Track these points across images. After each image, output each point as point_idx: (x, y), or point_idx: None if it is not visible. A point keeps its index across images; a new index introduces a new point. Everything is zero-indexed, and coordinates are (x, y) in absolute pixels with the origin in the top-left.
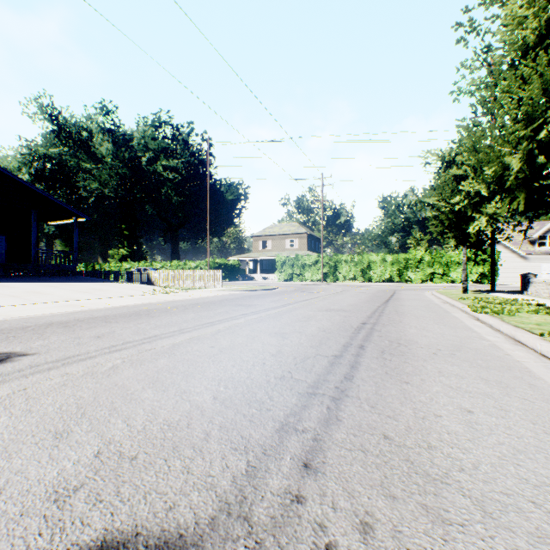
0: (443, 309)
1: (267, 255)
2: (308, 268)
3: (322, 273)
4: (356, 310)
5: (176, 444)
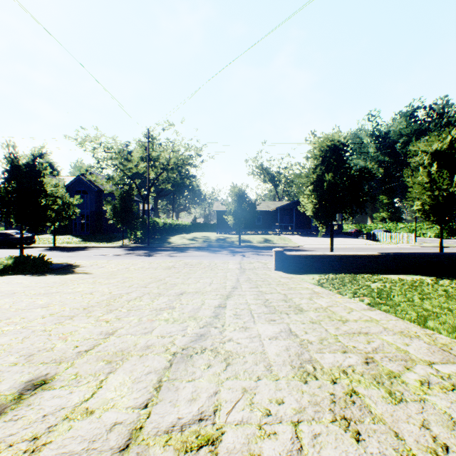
0: None
1: None
2: None
3: None
4: None
5: None
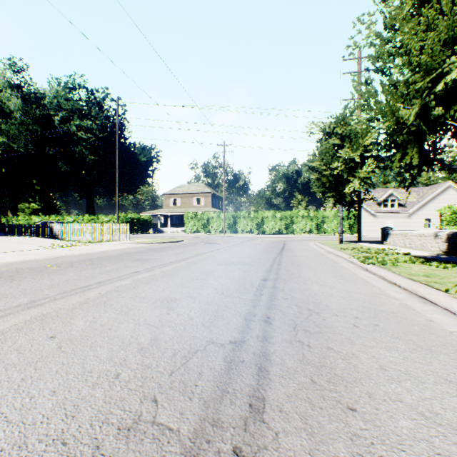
0: (332, 260)
1: (177, 211)
2: (212, 222)
3: (224, 227)
4: (255, 263)
5: None
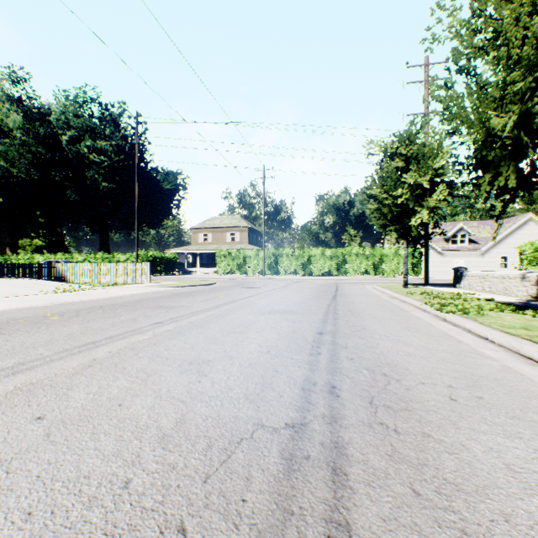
0: (398, 307)
1: (207, 248)
2: (249, 262)
3: (264, 267)
4: (305, 311)
5: None
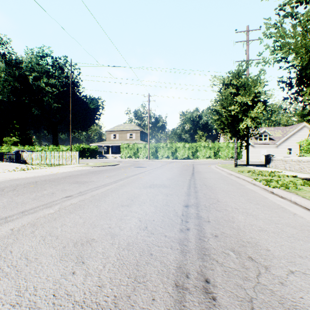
0: (236, 181)
1: (116, 143)
2: (140, 151)
3: (149, 154)
4: (174, 185)
5: None
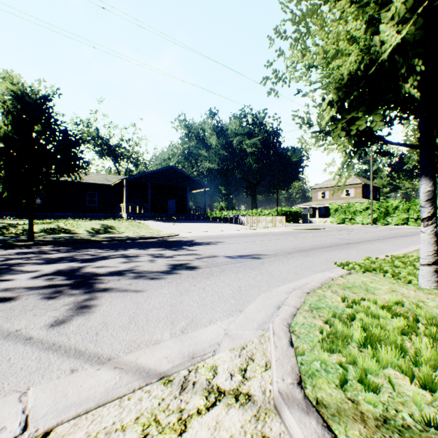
0: None
1: (324, 203)
2: (358, 214)
3: (371, 218)
4: (356, 239)
5: (265, 251)
